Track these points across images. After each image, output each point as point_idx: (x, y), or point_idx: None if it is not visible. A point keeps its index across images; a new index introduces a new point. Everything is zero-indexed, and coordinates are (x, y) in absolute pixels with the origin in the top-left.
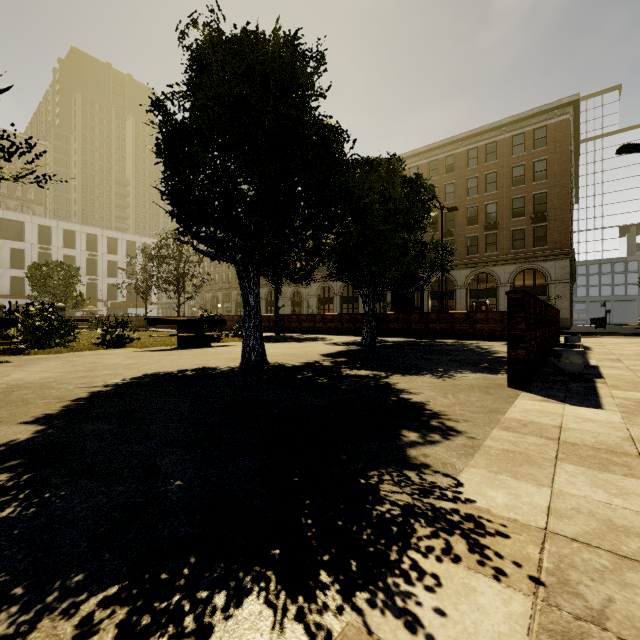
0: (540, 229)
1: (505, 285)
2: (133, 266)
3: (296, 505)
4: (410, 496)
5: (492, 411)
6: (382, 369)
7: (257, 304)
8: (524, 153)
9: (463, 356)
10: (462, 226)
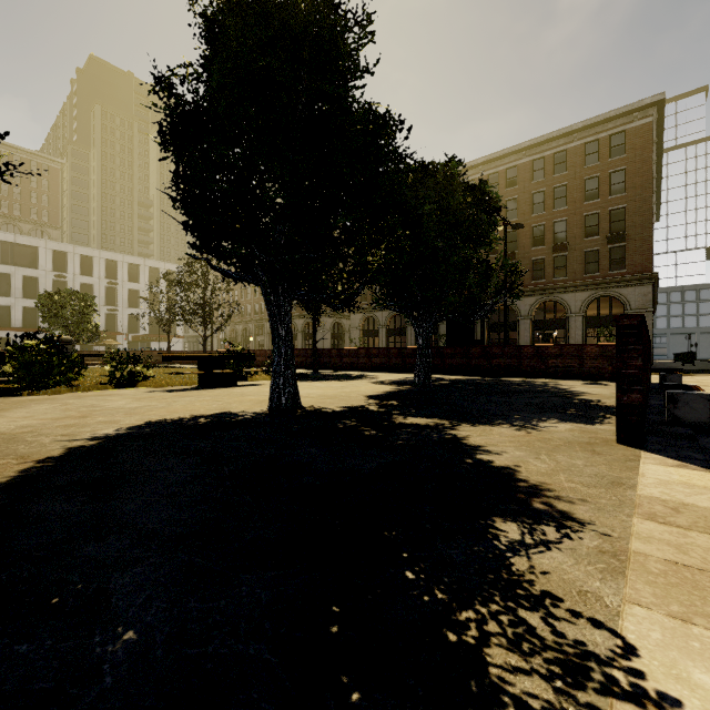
0: (617, 250)
1: (576, 315)
2: (156, 295)
3: (333, 707)
4: (548, 683)
5: (615, 483)
6: (444, 416)
7: (288, 335)
8: (599, 163)
9: (540, 399)
10: (526, 247)
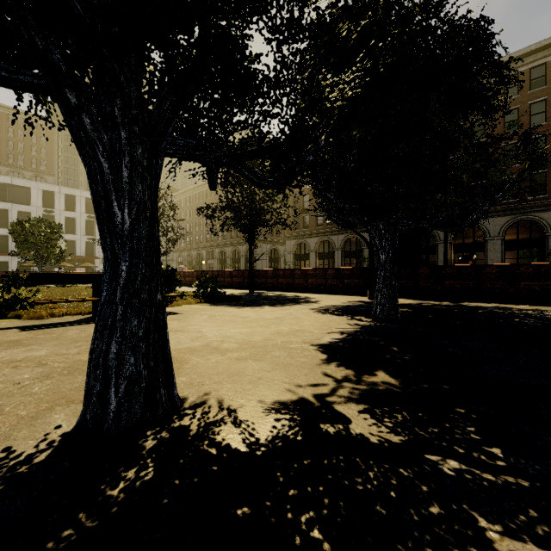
0: (537, 176)
1: (495, 238)
2: None
3: None
4: None
5: None
6: None
7: (141, 227)
8: (518, 95)
9: None
10: None
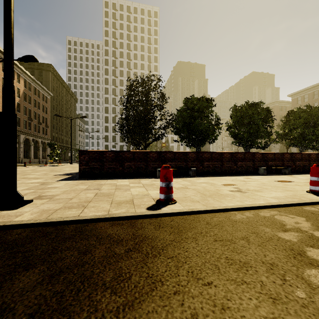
0: None
1: None
2: None
3: None
4: None
5: None
6: None
7: None
8: None
9: None
10: None
